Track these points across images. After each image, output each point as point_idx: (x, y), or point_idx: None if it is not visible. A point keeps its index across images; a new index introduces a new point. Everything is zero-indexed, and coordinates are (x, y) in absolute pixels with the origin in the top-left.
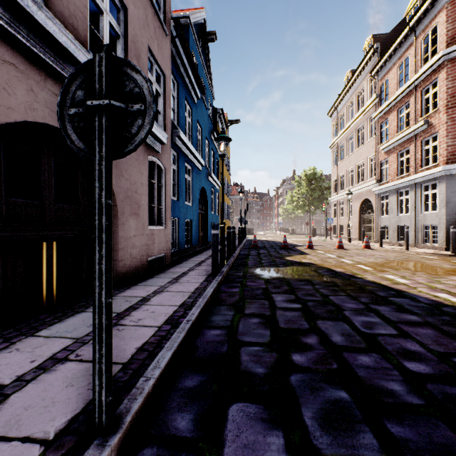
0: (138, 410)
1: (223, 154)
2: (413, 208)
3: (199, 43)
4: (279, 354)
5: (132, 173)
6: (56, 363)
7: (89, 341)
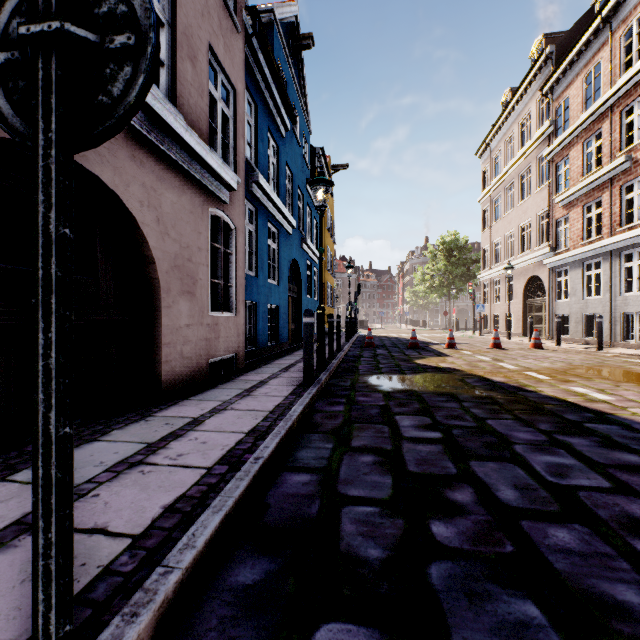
0: (138, 639)
1: (321, 206)
2: (608, 288)
3: (289, 51)
4: (408, 521)
5: (183, 231)
6: (22, 531)
7: (89, 492)
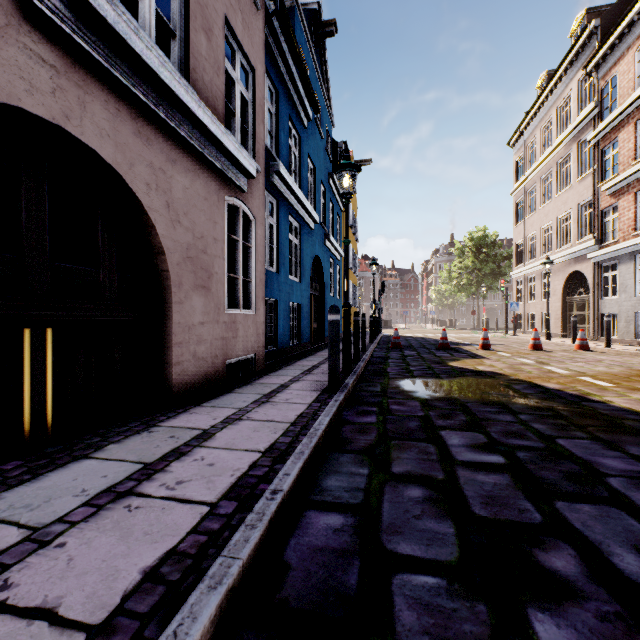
0: None
1: (347, 193)
2: None
3: (311, 39)
4: (494, 609)
5: (197, 220)
6: None
7: (54, 539)
